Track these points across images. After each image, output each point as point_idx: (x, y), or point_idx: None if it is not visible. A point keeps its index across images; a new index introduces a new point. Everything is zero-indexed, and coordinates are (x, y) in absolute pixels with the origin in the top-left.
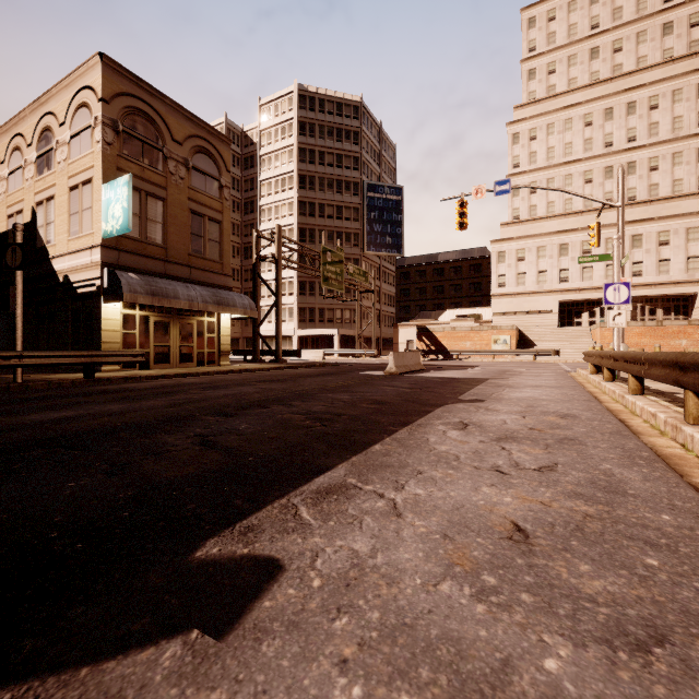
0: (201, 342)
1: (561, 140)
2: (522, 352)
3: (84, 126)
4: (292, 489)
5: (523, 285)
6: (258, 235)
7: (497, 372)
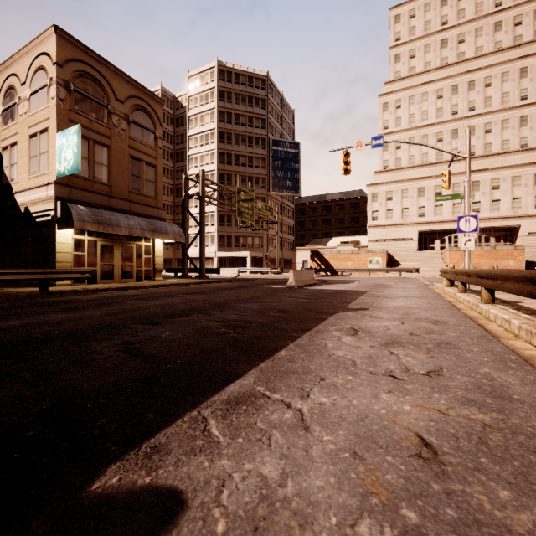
0: (139, 262)
1: (420, 108)
2: (391, 270)
3: (41, 85)
4: (203, 400)
5: (391, 219)
6: (186, 177)
7: (374, 286)
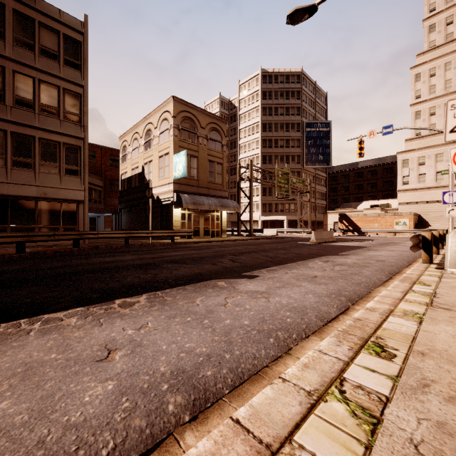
0: (213, 225)
1: None
2: (417, 230)
3: (165, 128)
4: (261, 269)
5: (423, 182)
6: (240, 166)
7: (381, 243)
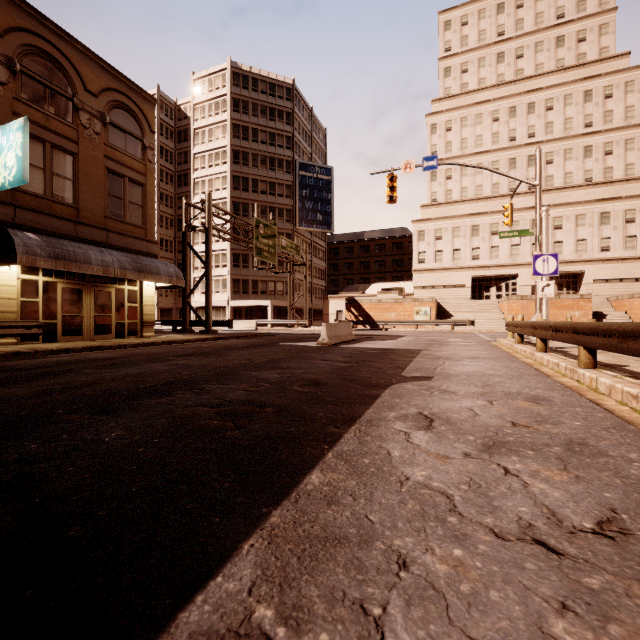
0: (121, 312)
1: (473, 132)
2: (442, 322)
3: None
4: None
5: (441, 262)
6: (187, 203)
7: (426, 342)
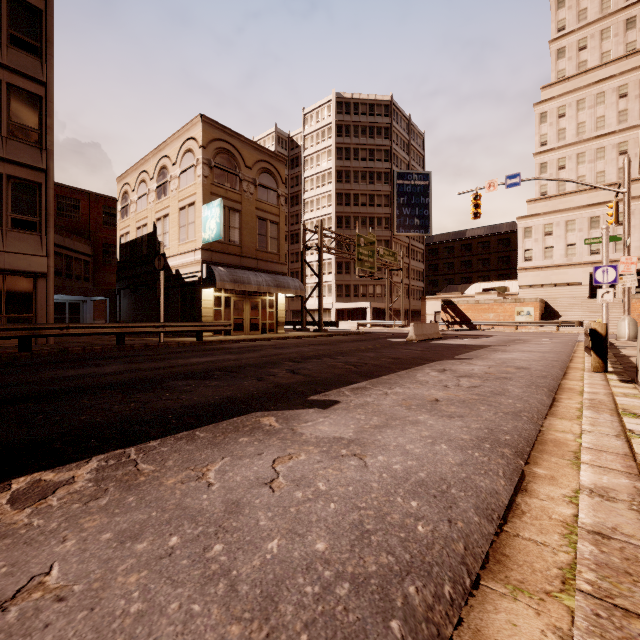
0: (264, 315)
1: (593, 114)
2: (545, 323)
3: (189, 165)
4: (341, 387)
5: (551, 259)
6: (304, 229)
7: (506, 341)
